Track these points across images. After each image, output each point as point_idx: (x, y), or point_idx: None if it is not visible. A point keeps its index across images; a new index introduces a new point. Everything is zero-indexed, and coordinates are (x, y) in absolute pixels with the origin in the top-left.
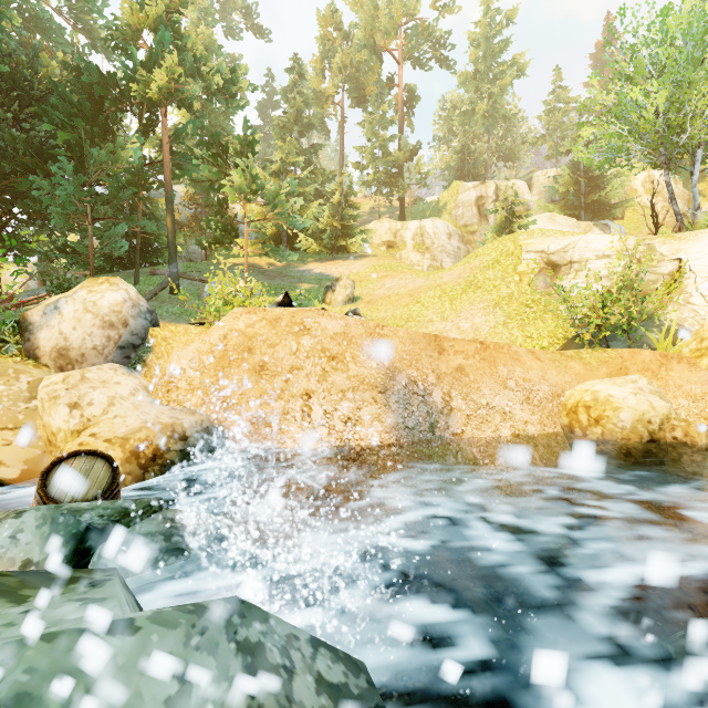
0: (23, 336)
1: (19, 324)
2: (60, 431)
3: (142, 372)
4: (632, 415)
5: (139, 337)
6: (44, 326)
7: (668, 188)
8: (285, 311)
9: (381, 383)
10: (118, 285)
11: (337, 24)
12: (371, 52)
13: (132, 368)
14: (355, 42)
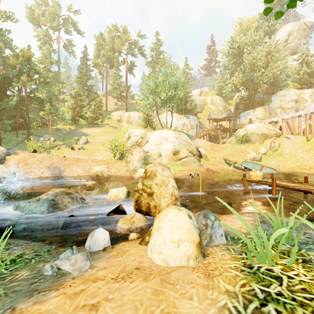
0: None
1: None
2: None
3: (4, 164)
4: (95, 171)
5: (4, 158)
6: None
7: (158, 118)
8: (31, 153)
9: (49, 166)
10: None
11: (103, 39)
12: (113, 52)
13: (2, 164)
14: (107, 49)
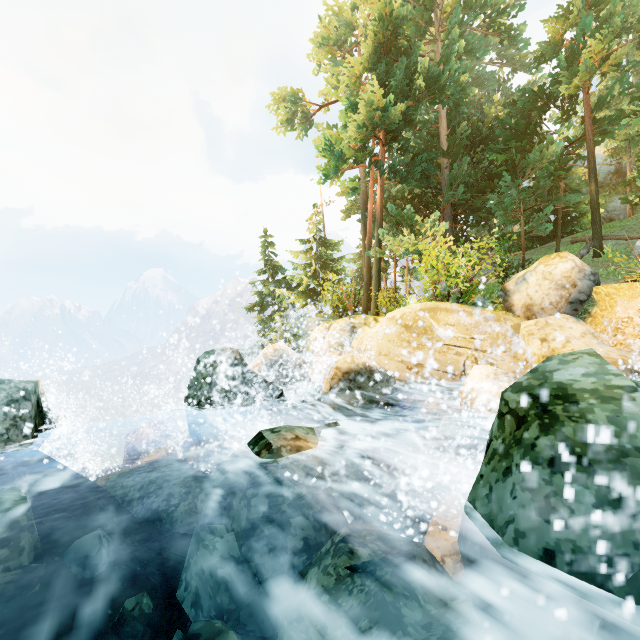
0: (503, 299)
1: (500, 292)
2: (534, 355)
3: (587, 321)
4: None
5: (585, 295)
6: (516, 292)
7: None
8: None
9: None
10: (566, 258)
11: None
12: None
13: (578, 318)
14: None
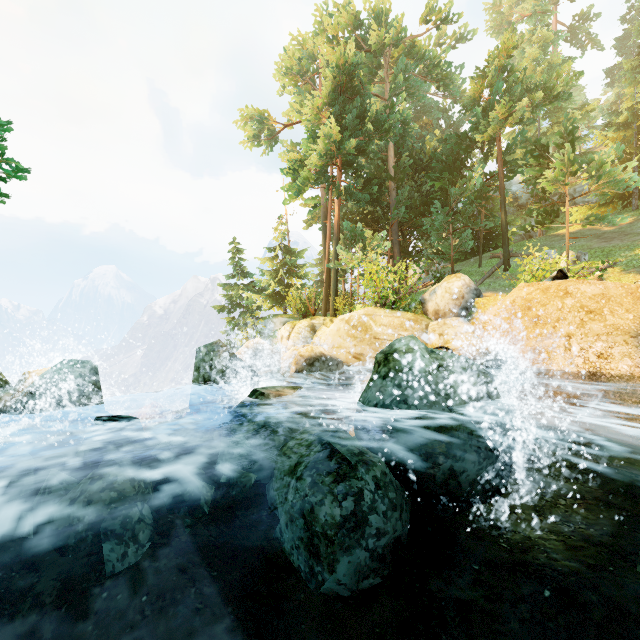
0: (422, 305)
1: (421, 300)
2: (435, 345)
3: (471, 322)
4: None
5: (469, 304)
6: (430, 301)
7: None
8: (553, 283)
9: (633, 330)
10: (460, 278)
11: None
12: None
13: (466, 320)
14: None
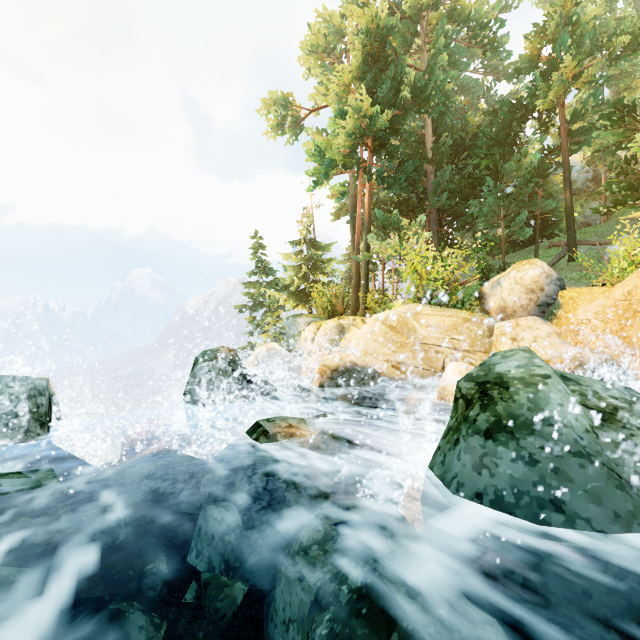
0: (480, 302)
1: (478, 295)
2: None
3: (553, 322)
4: None
5: (551, 298)
6: (492, 295)
7: None
8: None
9: None
10: (536, 264)
11: None
12: None
13: (545, 320)
14: None
